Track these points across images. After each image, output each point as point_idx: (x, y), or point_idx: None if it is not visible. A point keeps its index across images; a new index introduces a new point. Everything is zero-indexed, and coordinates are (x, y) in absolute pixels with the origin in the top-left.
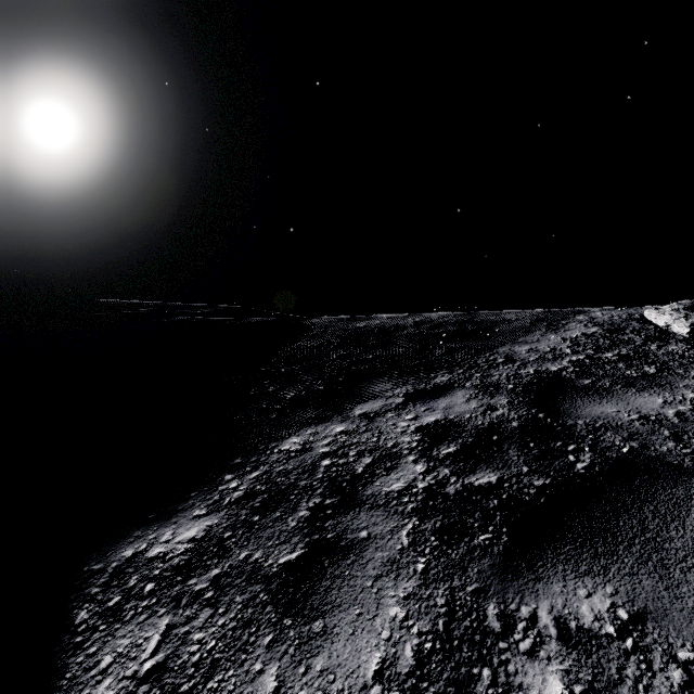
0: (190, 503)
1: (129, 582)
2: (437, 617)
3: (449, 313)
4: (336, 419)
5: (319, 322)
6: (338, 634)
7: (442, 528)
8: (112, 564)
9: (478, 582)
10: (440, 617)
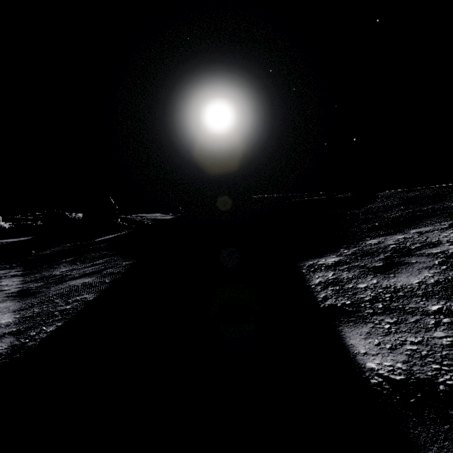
0: (328, 255)
1: (315, 267)
2: (448, 276)
3: None
4: (398, 234)
5: (383, 194)
6: (400, 277)
7: None
8: (306, 264)
9: None
10: (450, 276)
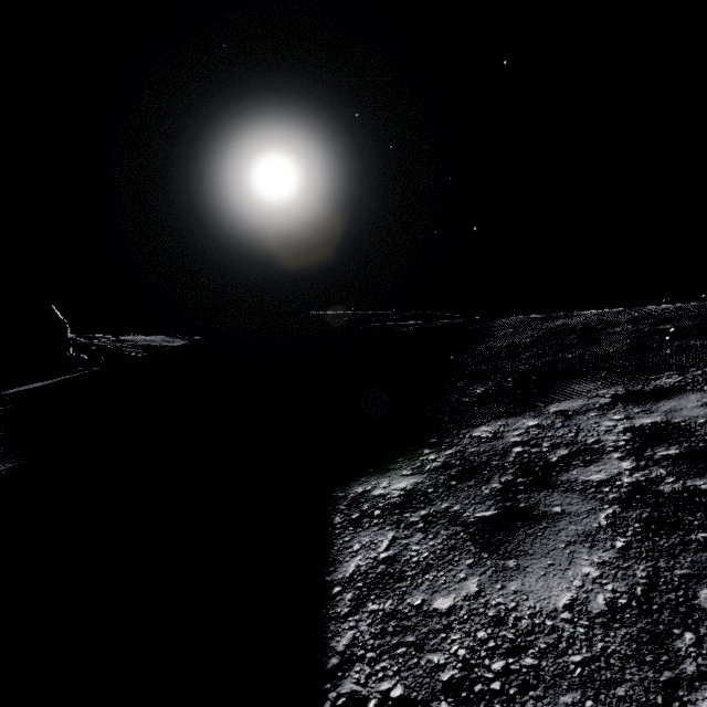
0: (398, 465)
1: (363, 507)
2: (635, 584)
3: (687, 305)
4: (528, 414)
5: (508, 322)
6: (530, 573)
7: (650, 519)
8: (350, 494)
9: (690, 569)
10: (639, 585)
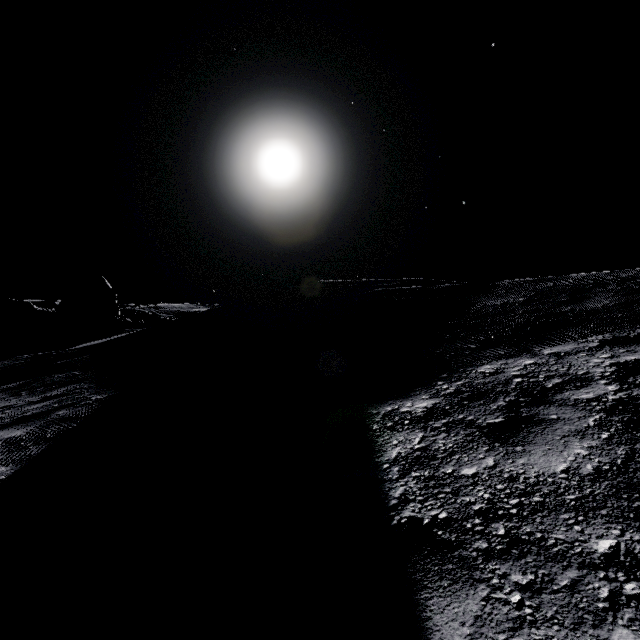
0: (417, 393)
1: (394, 419)
2: (616, 458)
3: None
4: (525, 356)
5: (501, 285)
6: (534, 454)
7: (630, 421)
8: (382, 412)
9: None
10: (619, 458)
